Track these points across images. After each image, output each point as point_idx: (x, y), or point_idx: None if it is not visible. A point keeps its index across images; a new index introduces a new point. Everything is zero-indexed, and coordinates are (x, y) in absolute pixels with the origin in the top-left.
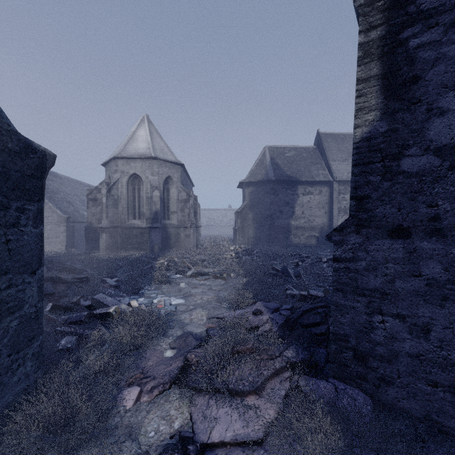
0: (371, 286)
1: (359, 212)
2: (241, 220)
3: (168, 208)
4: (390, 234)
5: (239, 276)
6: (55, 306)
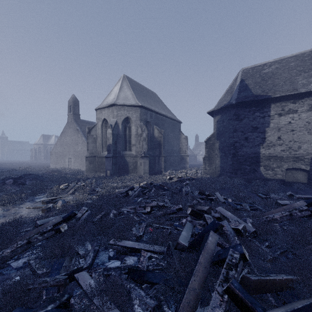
0: None
1: None
2: (207, 149)
3: (130, 142)
4: None
5: None
6: None
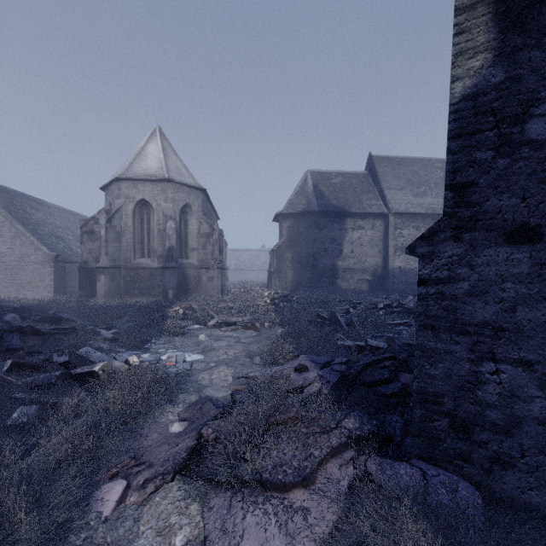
0: (478, 318)
1: (459, 208)
2: (277, 260)
3: (186, 244)
4: (509, 239)
5: (276, 326)
6: (16, 365)
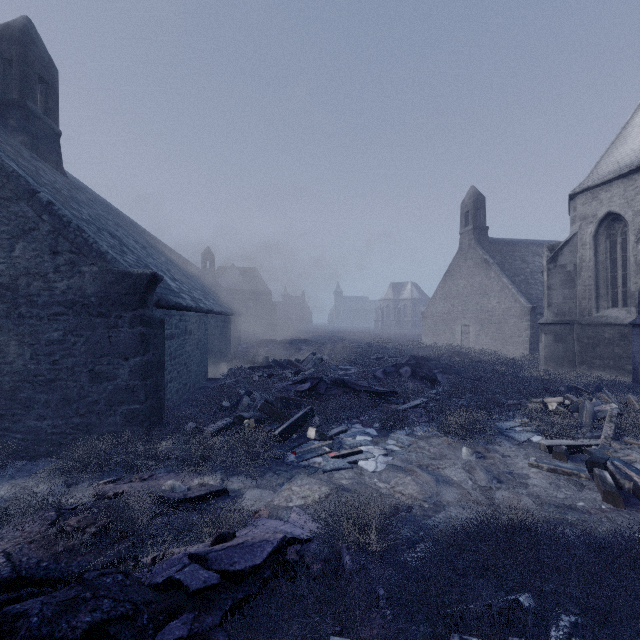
0: None
1: None
2: None
3: None
4: None
5: None
6: (267, 402)
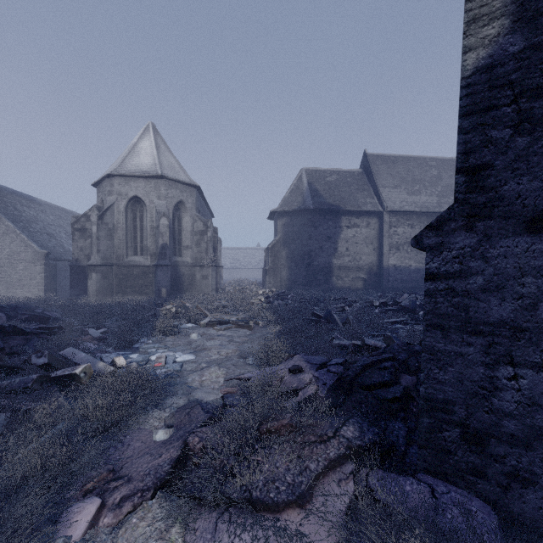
0: (493, 317)
1: (472, 194)
2: (272, 258)
3: (180, 242)
4: (529, 227)
5: (270, 325)
6: None
